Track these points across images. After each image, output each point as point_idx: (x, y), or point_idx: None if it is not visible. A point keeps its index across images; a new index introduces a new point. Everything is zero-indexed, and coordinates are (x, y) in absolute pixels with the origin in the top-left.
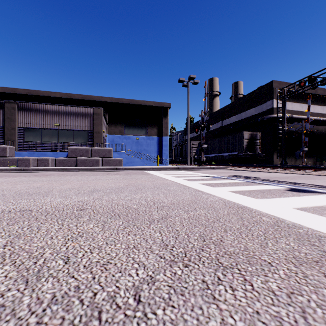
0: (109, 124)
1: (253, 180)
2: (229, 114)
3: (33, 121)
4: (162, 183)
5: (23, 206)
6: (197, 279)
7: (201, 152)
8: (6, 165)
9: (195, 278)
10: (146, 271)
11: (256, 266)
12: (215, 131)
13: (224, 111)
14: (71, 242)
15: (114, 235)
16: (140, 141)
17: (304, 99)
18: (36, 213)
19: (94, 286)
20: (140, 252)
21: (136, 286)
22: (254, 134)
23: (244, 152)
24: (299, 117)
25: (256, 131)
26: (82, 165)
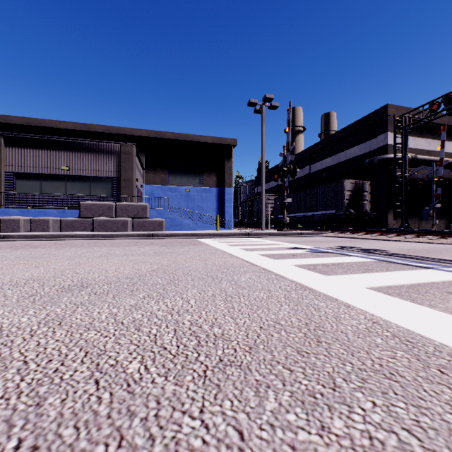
0: (146, 169)
1: (385, 256)
2: (321, 156)
3: (29, 164)
4: (223, 263)
5: None
6: None
7: (284, 209)
8: None
9: None
10: None
11: None
12: (300, 180)
13: (313, 151)
14: None
15: None
16: (191, 194)
17: (432, 132)
18: None
19: None
20: None
21: None
22: (360, 184)
23: (345, 209)
24: (426, 159)
25: (361, 179)
26: (101, 229)
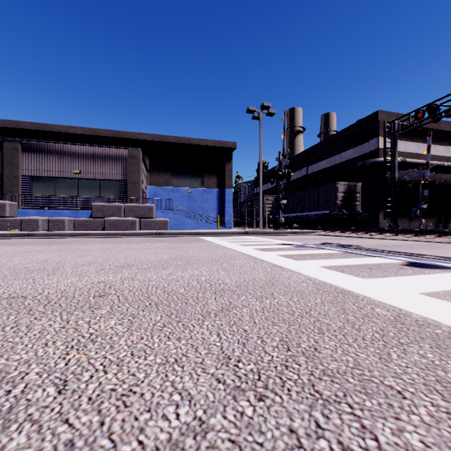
0: (150, 171)
1: (353, 249)
2: (318, 158)
3: (44, 168)
4: (223, 254)
5: (14, 289)
6: (280, 427)
7: (279, 210)
8: (6, 229)
9: (276, 424)
10: (193, 408)
11: (379, 399)
12: (297, 181)
13: (310, 153)
14: (75, 353)
15: (146, 339)
16: (193, 195)
17: (422, 136)
18: (32, 302)
19: (100, 441)
20: (185, 371)
21: (173, 441)
22: (352, 186)
23: (338, 210)
24: (415, 162)
25: (355, 181)
26: (111, 228)
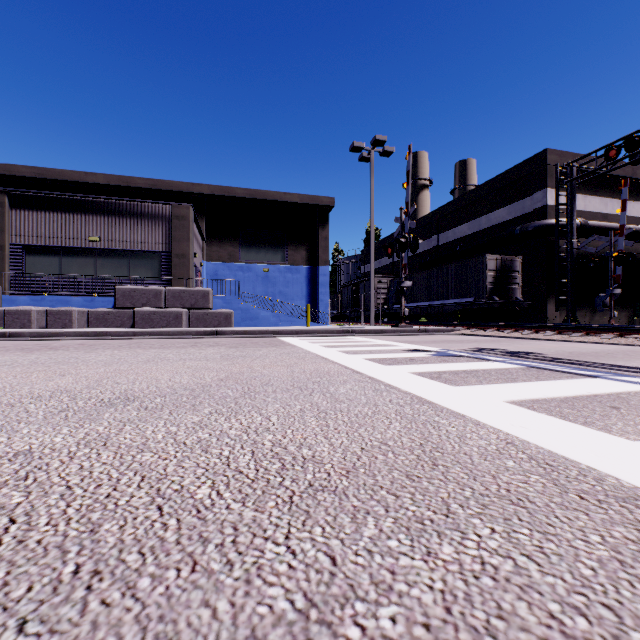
0: (207, 240)
1: (537, 361)
2: (455, 221)
3: (44, 233)
4: (315, 371)
5: None
6: None
7: (401, 296)
8: None
9: None
10: None
11: None
12: (424, 256)
13: (443, 214)
14: None
15: None
16: (271, 275)
17: (610, 188)
18: None
19: None
20: None
21: None
22: (508, 261)
23: (487, 297)
24: (602, 226)
25: (510, 254)
26: (145, 324)
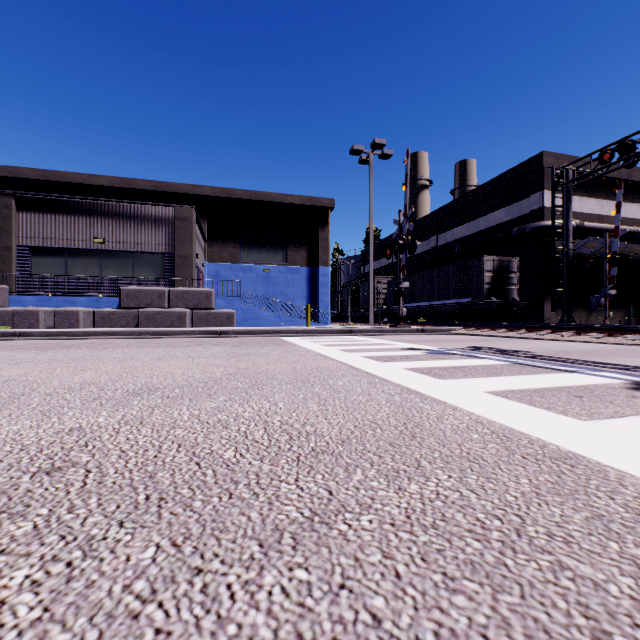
0: (209, 241)
1: (524, 358)
2: (453, 222)
3: (50, 234)
4: (315, 366)
5: None
6: None
7: (399, 297)
8: None
9: None
10: None
11: None
12: (423, 256)
13: (442, 215)
14: None
15: None
16: (272, 276)
17: (606, 189)
18: None
19: None
20: None
21: None
22: (505, 262)
23: (484, 297)
24: (597, 227)
25: (508, 255)
26: (149, 324)
